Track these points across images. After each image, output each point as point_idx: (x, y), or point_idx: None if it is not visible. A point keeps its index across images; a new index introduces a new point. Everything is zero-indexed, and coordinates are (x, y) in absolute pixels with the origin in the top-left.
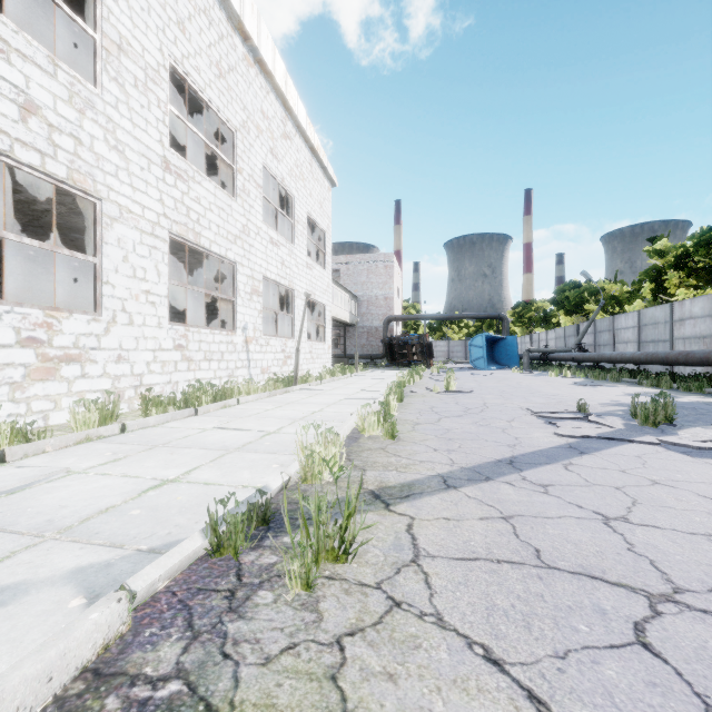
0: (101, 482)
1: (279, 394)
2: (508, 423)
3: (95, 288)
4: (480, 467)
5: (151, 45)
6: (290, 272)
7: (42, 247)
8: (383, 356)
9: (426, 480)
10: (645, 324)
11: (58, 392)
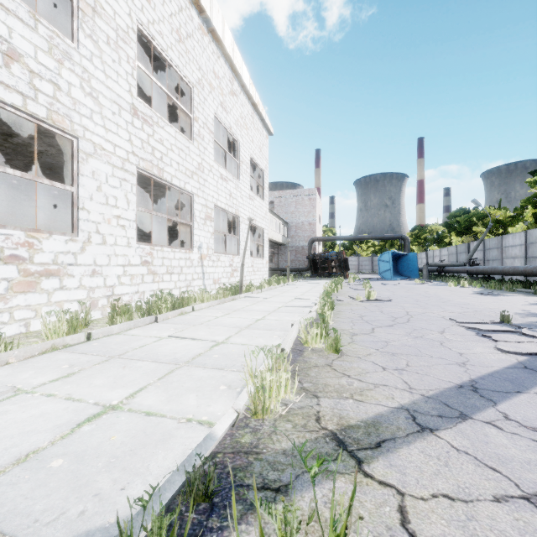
0: (41, 407)
1: (228, 301)
2: (441, 335)
3: (72, 213)
4: (444, 396)
5: (122, 10)
6: (236, 202)
7: (24, 177)
8: (308, 269)
9: (391, 415)
10: (532, 242)
11: (38, 302)
